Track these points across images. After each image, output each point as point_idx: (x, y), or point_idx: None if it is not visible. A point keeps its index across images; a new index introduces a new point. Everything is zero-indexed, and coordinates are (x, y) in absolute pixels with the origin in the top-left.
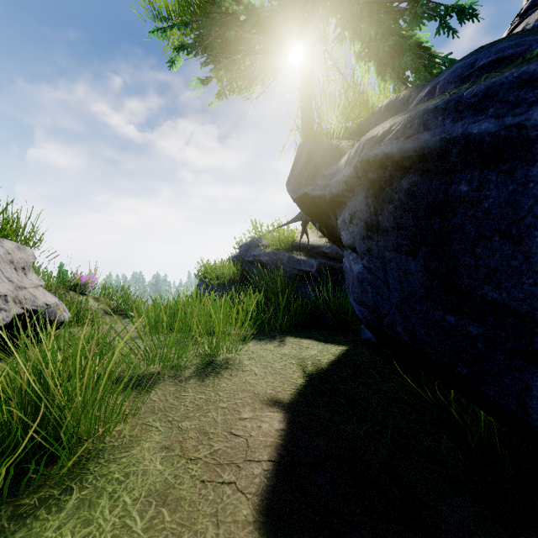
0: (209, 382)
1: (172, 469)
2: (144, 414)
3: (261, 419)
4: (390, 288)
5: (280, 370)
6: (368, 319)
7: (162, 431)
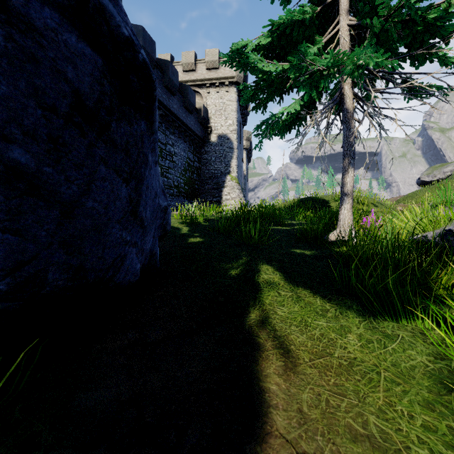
0: None
1: None
2: None
3: None
4: (75, 213)
5: None
6: None
7: None
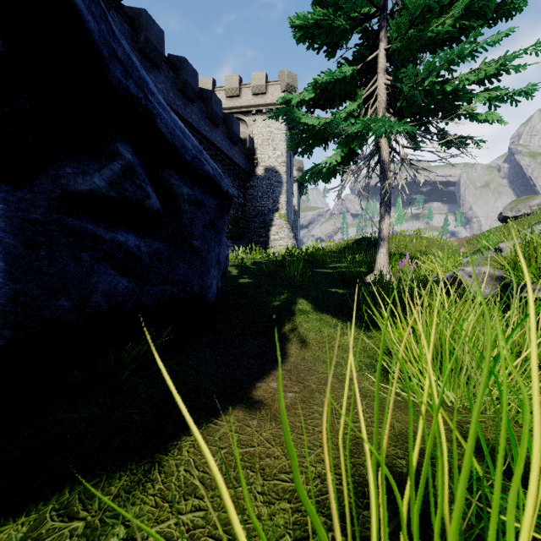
0: (360, 458)
1: (336, 371)
2: (405, 406)
3: (275, 391)
4: (204, 262)
5: (197, 486)
6: (165, 297)
7: (364, 389)
